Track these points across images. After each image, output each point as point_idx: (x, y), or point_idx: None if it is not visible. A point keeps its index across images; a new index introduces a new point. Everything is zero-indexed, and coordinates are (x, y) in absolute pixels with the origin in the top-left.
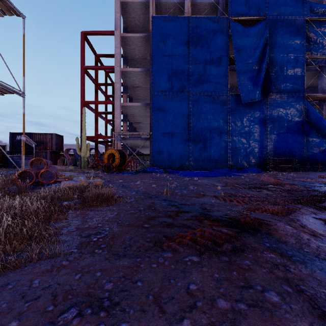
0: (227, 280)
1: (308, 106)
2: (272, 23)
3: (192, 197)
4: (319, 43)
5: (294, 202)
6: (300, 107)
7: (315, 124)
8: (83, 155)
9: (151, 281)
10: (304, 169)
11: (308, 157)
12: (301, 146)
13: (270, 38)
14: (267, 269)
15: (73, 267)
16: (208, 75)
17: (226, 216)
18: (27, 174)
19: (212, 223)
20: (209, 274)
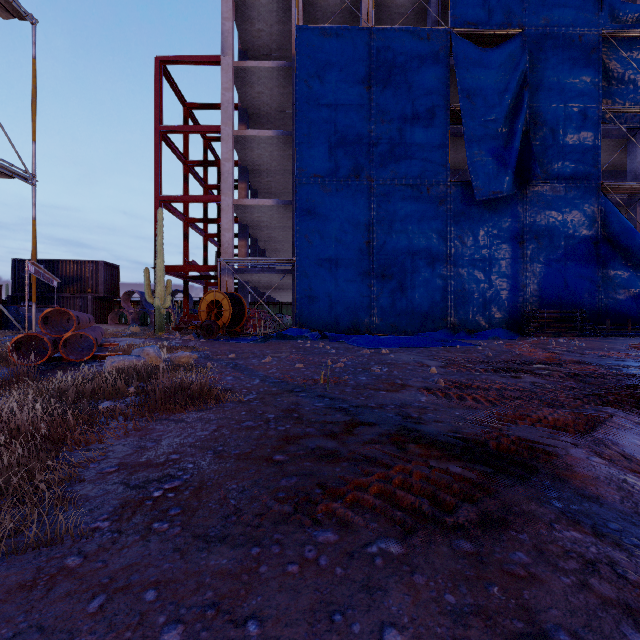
0: (481, 615)
1: (607, 207)
2: (535, 42)
3: (379, 391)
4: (628, 82)
5: (594, 401)
6: (592, 209)
7: (620, 243)
8: (158, 304)
9: (282, 618)
10: (600, 332)
11: (608, 307)
12: (593, 286)
13: (532, 71)
14: (573, 575)
15: (90, 573)
16: (409, 144)
17: (456, 435)
18: (38, 343)
19: (426, 451)
20: (432, 594)
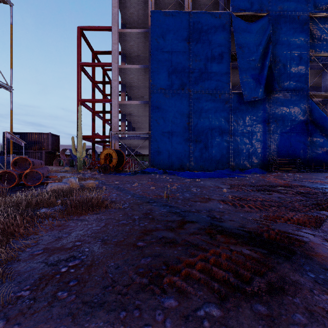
0: None
1: (312, 105)
2: (275, 19)
3: (196, 202)
4: (323, 40)
5: (315, 208)
6: (304, 106)
7: (319, 123)
8: (78, 155)
9: None
10: (309, 170)
11: (312, 157)
12: (305, 146)
13: (273, 34)
14: None
15: None
16: (209, 72)
17: (243, 229)
18: (12, 176)
19: (227, 239)
20: None
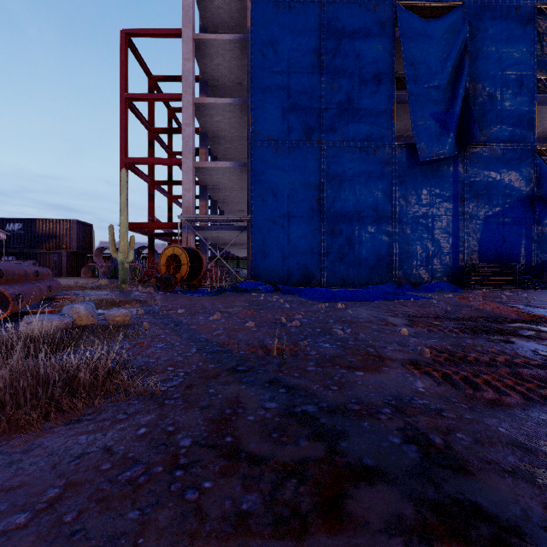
0: None
1: (542, 168)
2: (475, 13)
3: (353, 371)
4: None
5: None
6: (527, 170)
7: None
8: (121, 259)
9: None
10: (537, 284)
11: (543, 262)
12: (528, 242)
13: (472, 41)
14: None
15: None
16: (356, 109)
17: None
18: None
19: None
20: None
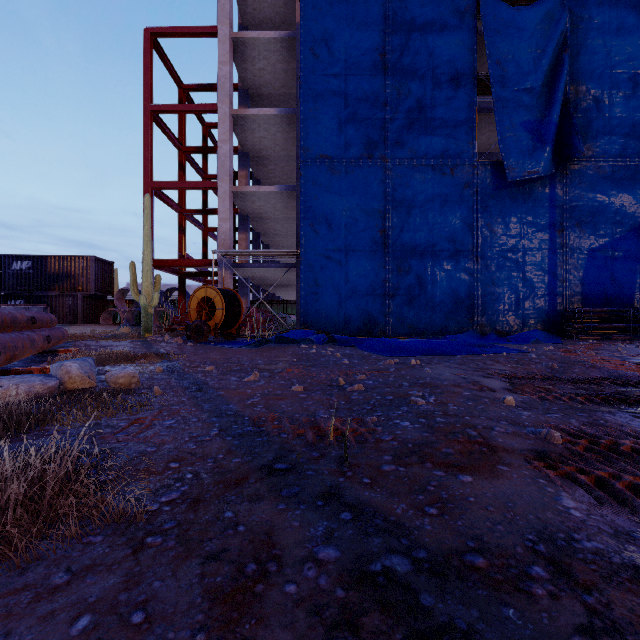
0: None
1: None
2: None
3: (455, 474)
4: None
5: None
6: None
7: None
8: (144, 302)
9: None
10: None
11: None
12: None
13: (573, 32)
14: None
15: None
16: (429, 118)
17: None
18: None
19: None
20: None
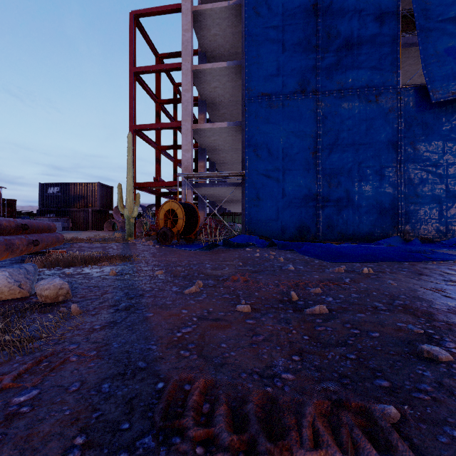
0: None
1: None
2: None
3: None
4: None
5: None
6: None
7: None
8: (127, 214)
9: None
10: None
11: None
12: None
13: None
14: None
15: None
16: (356, 54)
17: None
18: None
19: None
20: None
